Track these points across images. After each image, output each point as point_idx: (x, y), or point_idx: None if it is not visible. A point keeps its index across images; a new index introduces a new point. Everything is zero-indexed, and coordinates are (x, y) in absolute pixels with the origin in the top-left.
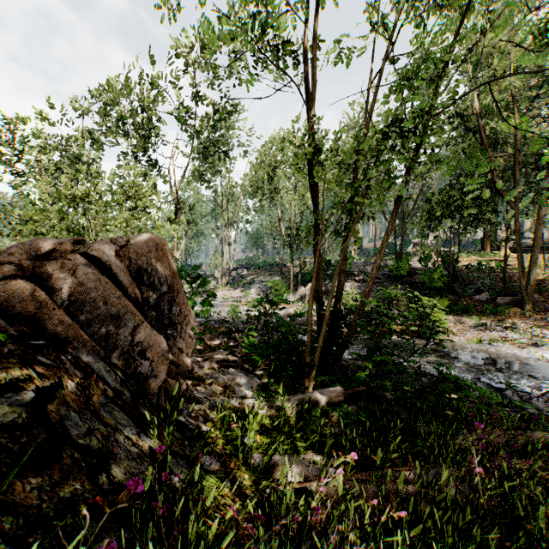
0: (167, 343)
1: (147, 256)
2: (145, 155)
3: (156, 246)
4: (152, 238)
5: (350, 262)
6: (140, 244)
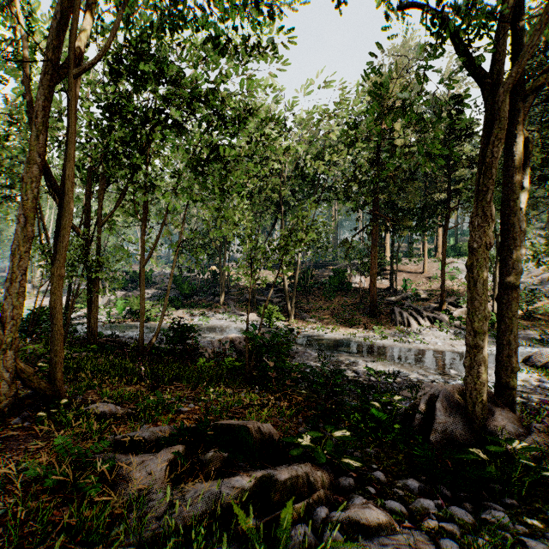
0: None
1: None
2: None
3: None
4: None
5: (150, 274)
6: None
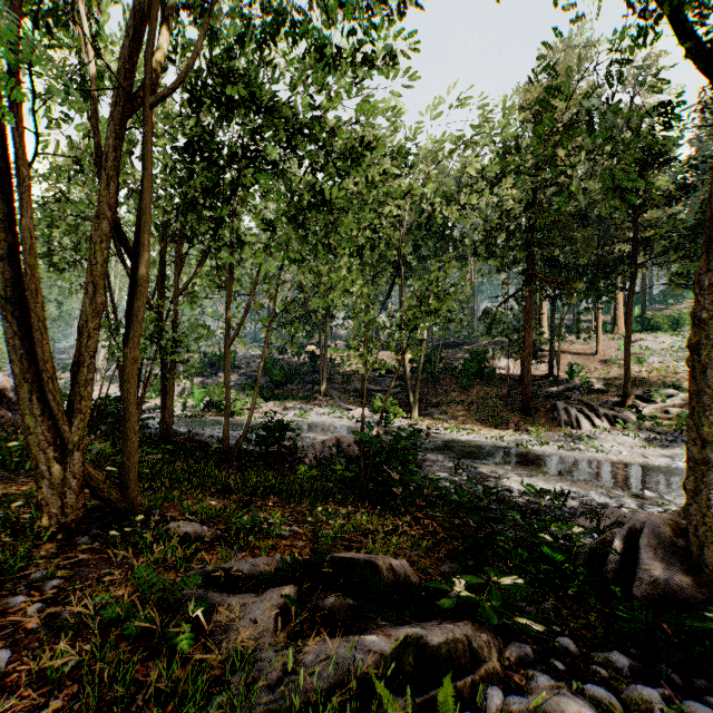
0: (14, 416)
1: (4, 384)
2: None
3: (8, 380)
4: (6, 376)
5: (233, 356)
6: (0, 380)
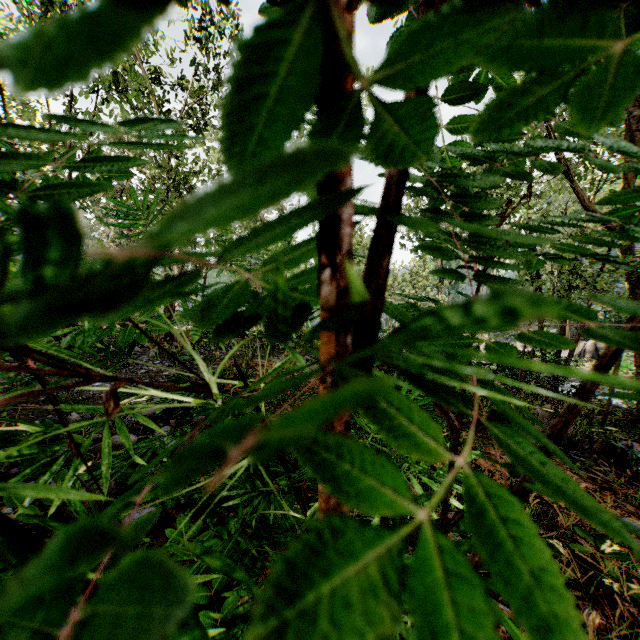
0: None
1: None
2: (415, 234)
3: None
4: None
5: None
6: None
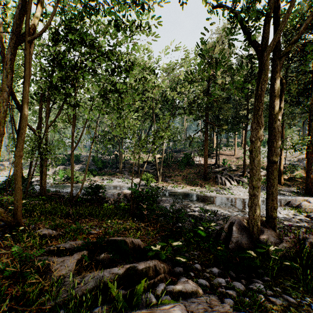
0: None
1: None
2: None
3: None
4: None
5: (79, 156)
6: None
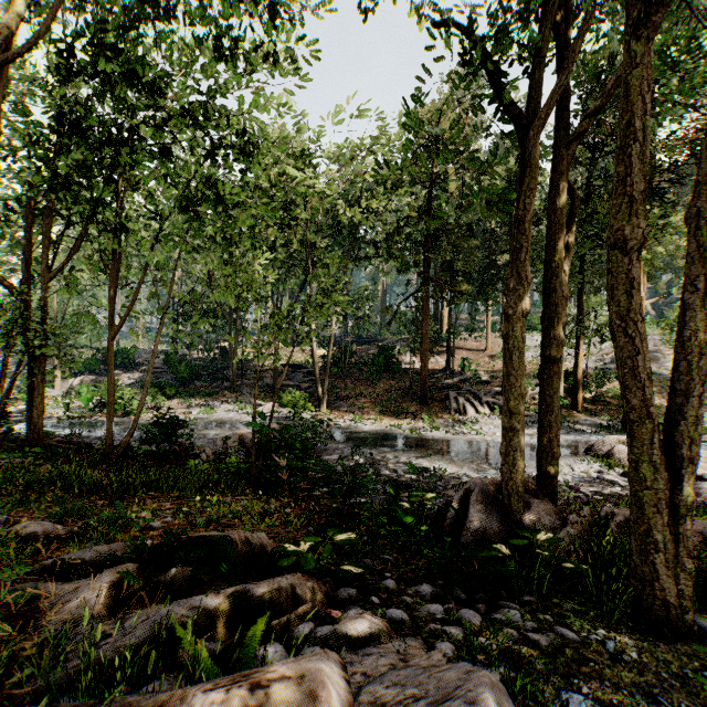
0: None
1: None
2: None
3: None
4: None
5: (133, 352)
6: None
